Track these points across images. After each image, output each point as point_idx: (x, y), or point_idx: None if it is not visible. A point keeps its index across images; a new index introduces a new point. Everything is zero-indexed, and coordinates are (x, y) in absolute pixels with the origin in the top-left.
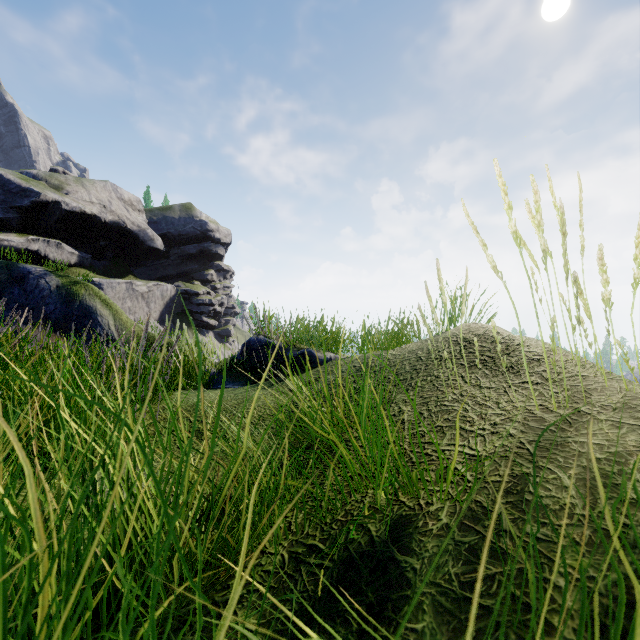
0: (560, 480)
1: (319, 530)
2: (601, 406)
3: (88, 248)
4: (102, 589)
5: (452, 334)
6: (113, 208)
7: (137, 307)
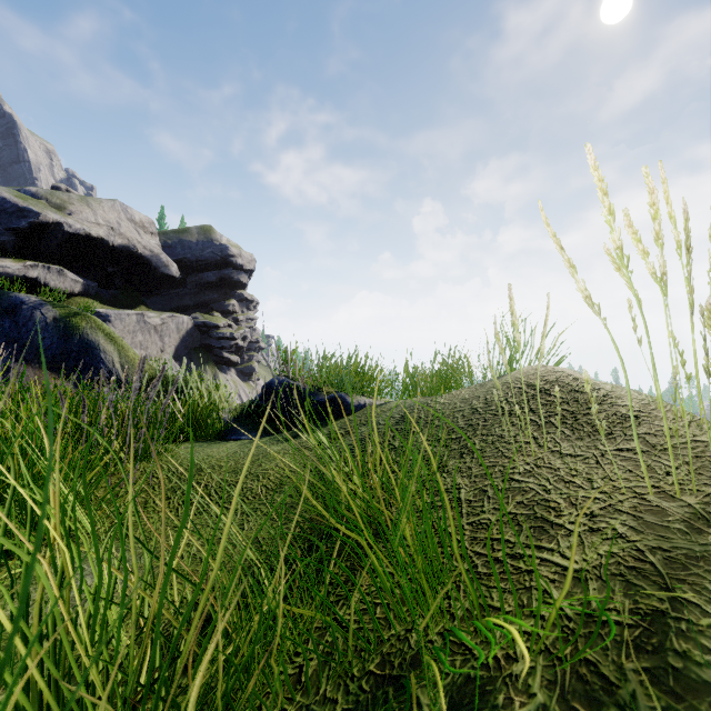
0: None
1: (342, 690)
2: None
3: (94, 275)
4: None
5: (515, 379)
6: (122, 230)
7: (149, 341)
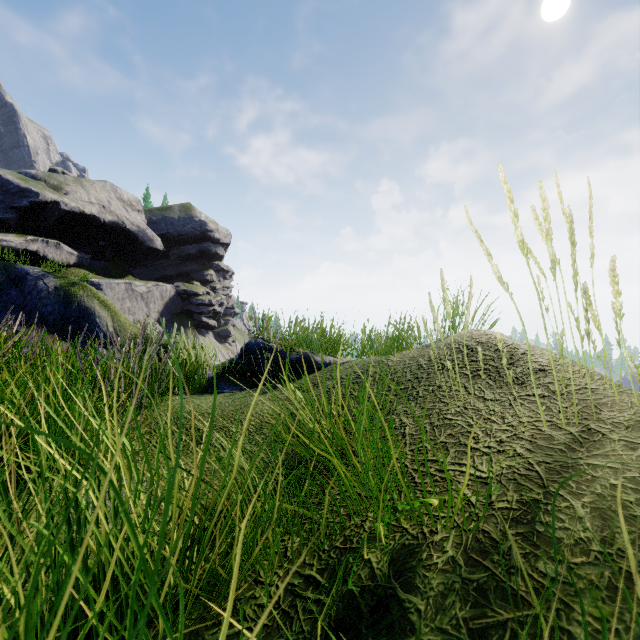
0: (573, 509)
1: (317, 558)
2: (612, 423)
3: (87, 248)
4: (78, 639)
5: (454, 341)
6: (112, 208)
7: (136, 307)
